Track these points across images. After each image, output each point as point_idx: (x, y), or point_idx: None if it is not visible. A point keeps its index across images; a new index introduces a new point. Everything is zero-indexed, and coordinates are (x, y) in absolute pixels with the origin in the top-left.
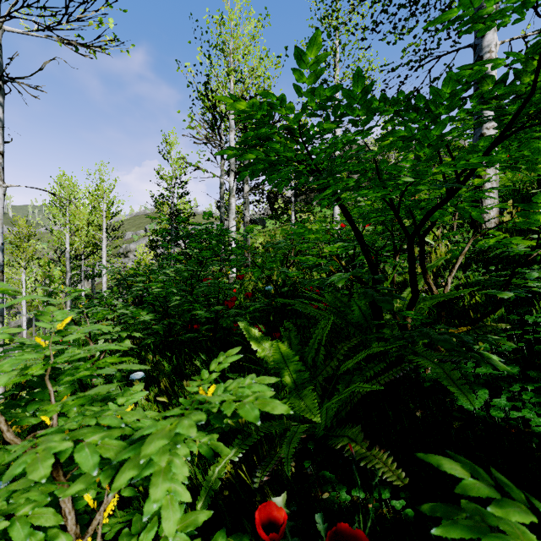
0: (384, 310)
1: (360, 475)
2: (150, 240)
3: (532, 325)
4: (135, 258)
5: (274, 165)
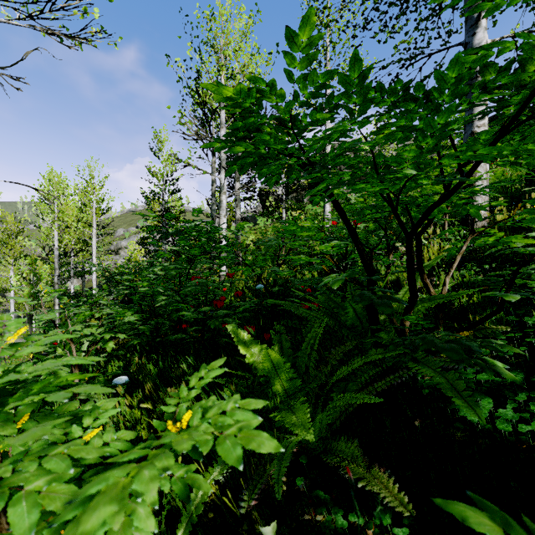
0: (378, 311)
1: (357, 496)
2: (141, 237)
3: (532, 327)
4: (126, 255)
5: (264, 159)
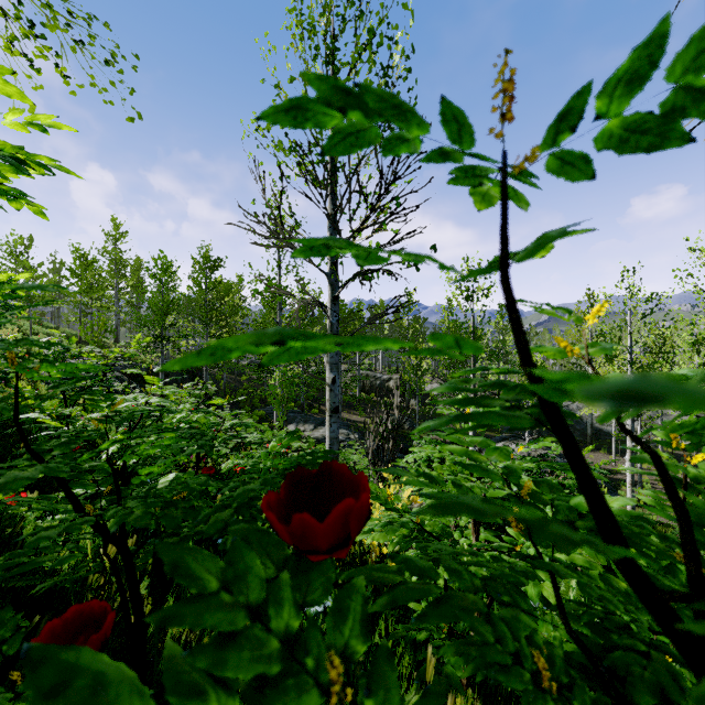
0: None
1: None
2: None
3: None
4: None
5: None
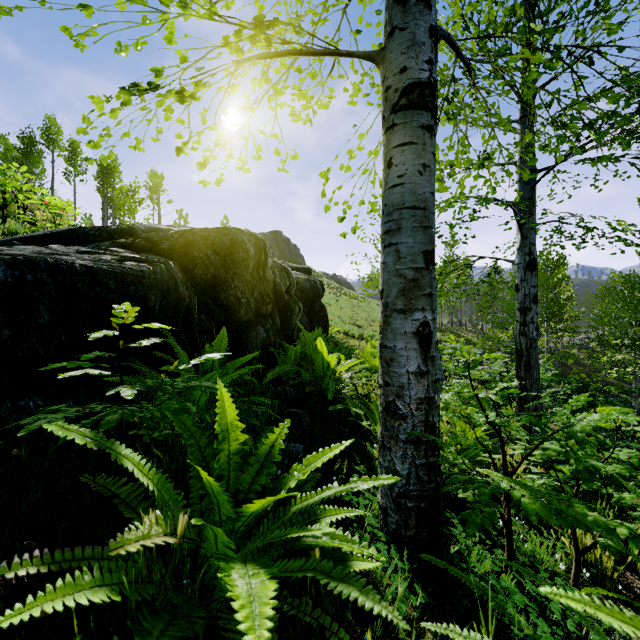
0: None
1: None
2: None
3: None
4: None
5: None
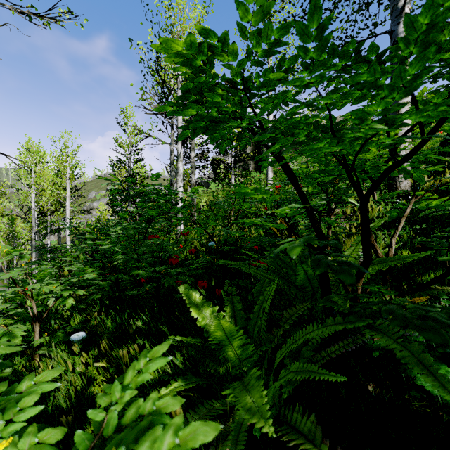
0: None
1: None
2: (110, 199)
3: None
4: (97, 214)
5: (216, 123)
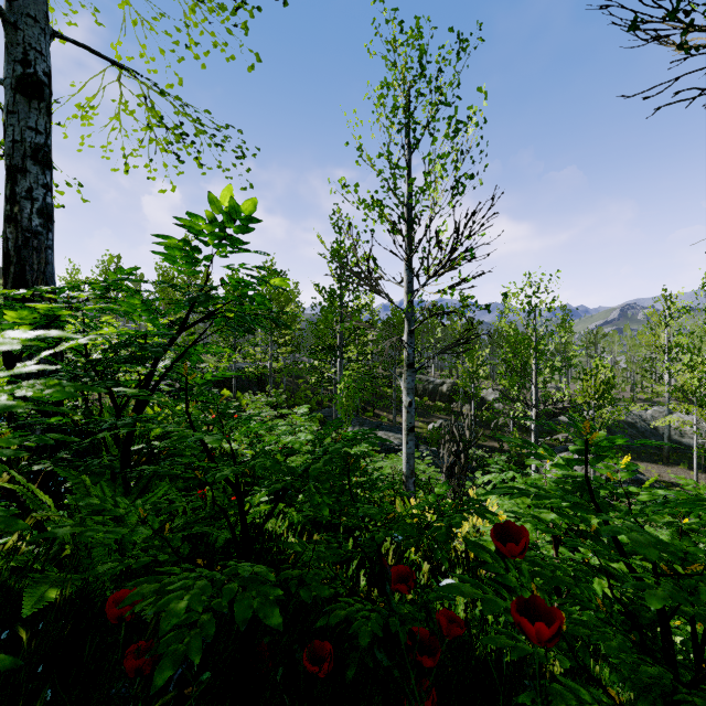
0: None
1: None
2: None
3: None
4: None
5: None
